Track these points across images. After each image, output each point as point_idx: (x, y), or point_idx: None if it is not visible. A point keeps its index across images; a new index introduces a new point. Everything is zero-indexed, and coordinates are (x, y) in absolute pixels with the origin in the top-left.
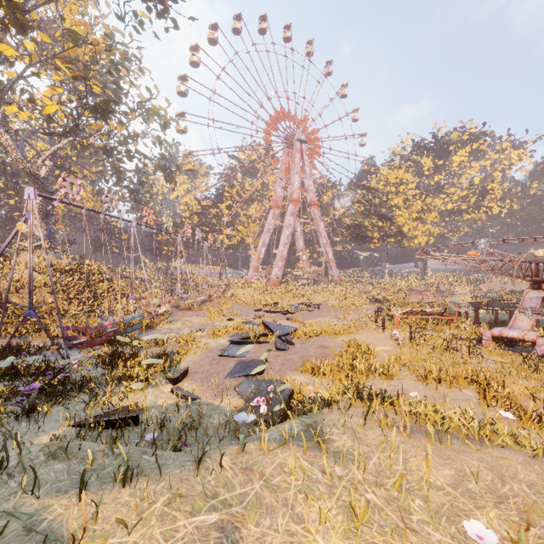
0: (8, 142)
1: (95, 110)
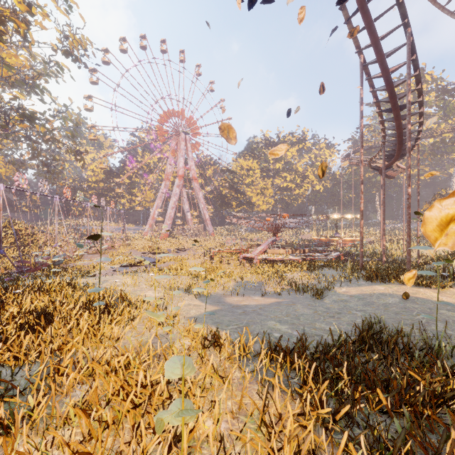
0: None
1: (24, 116)
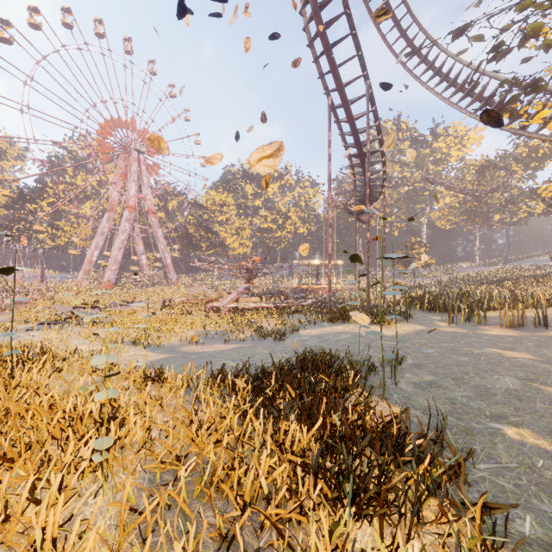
0: None
1: None
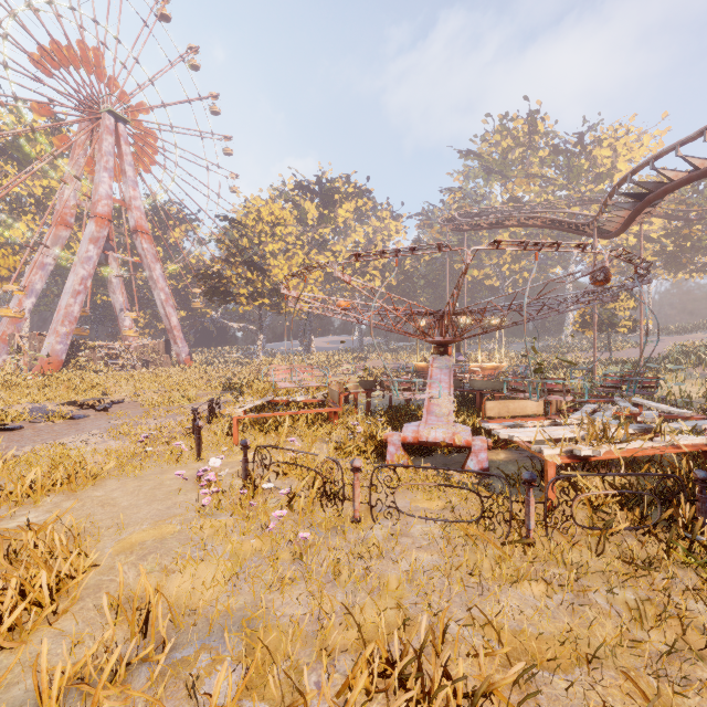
0: None
1: None
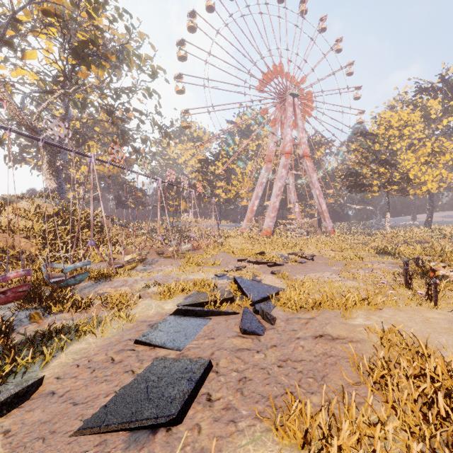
0: (5, 95)
1: (77, 55)
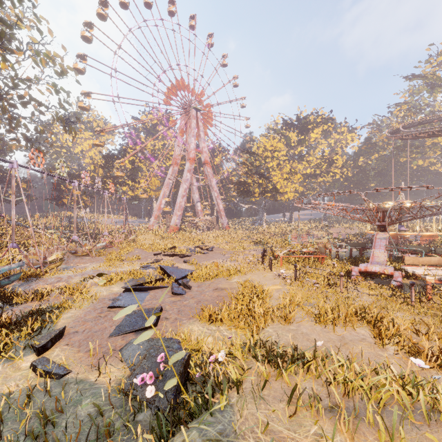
0: None
1: None
